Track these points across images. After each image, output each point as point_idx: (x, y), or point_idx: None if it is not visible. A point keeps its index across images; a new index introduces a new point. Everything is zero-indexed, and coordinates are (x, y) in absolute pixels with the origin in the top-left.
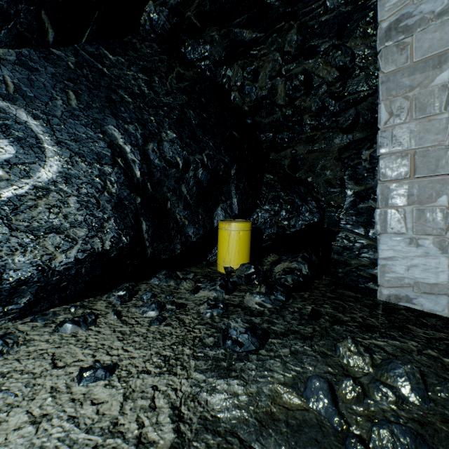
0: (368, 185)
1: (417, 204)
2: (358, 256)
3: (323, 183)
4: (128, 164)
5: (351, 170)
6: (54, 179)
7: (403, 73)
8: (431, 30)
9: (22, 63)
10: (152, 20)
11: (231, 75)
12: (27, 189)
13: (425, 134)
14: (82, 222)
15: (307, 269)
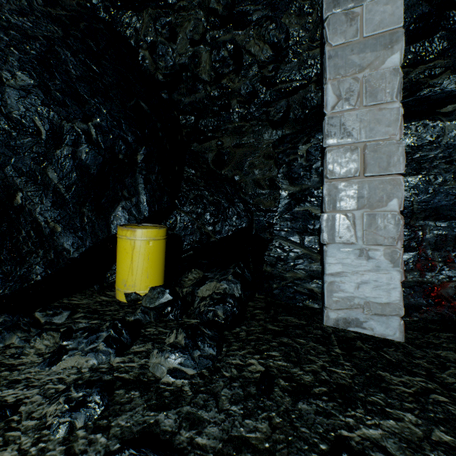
0: (304, 186)
1: (367, 208)
2: (294, 268)
3: (251, 183)
4: None
5: (286, 168)
6: None
7: (352, 48)
8: (382, 1)
9: None
10: None
11: (139, 27)
12: None
13: (376, 125)
14: None
15: (240, 289)
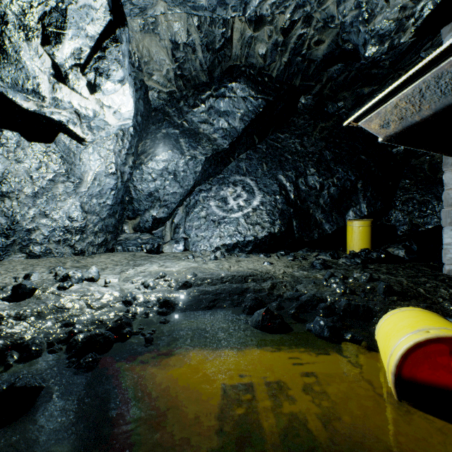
0: None
1: None
2: None
3: None
4: (287, 193)
5: None
6: (258, 205)
7: None
8: None
9: (247, 158)
10: (303, 104)
11: None
12: (250, 209)
13: None
14: (267, 221)
15: (403, 253)
